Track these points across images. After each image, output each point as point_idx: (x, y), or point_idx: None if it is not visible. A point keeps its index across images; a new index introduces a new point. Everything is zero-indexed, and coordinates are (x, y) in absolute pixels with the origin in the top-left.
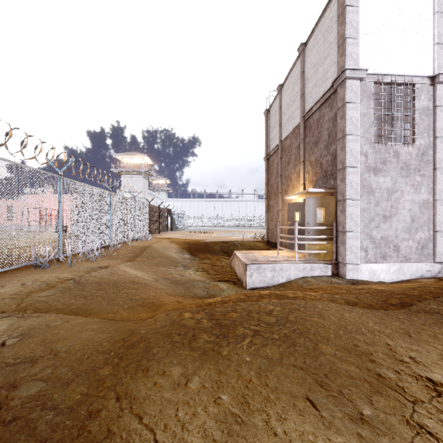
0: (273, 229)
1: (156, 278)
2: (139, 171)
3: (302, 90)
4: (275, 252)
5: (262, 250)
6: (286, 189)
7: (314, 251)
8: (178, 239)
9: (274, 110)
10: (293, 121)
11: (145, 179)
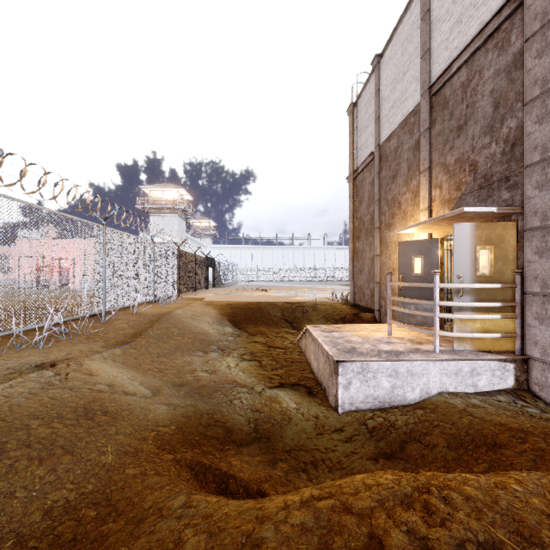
0: (362, 286)
1: (157, 385)
2: (173, 208)
3: (425, 43)
4: (380, 329)
5: (347, 319)
6: (388, 221)
7: (476, 334)
8: (218, 301)
9: (365, 100)
10: (403, 106)
11: (182, 219)
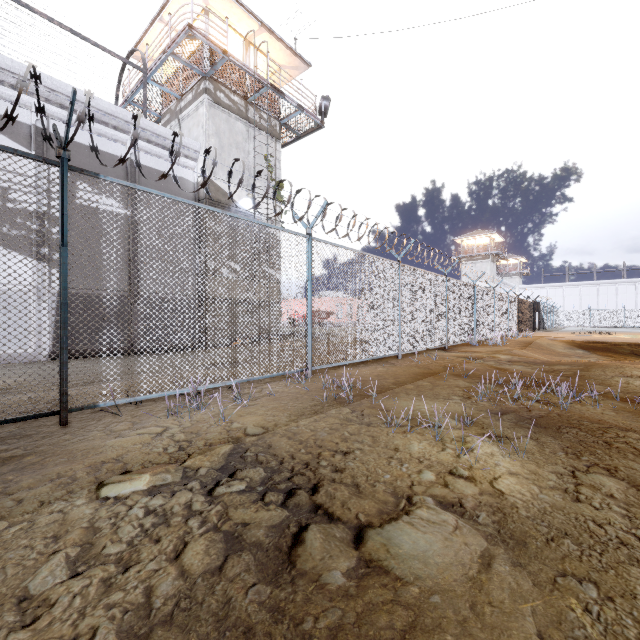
0: None
1: None
2: (485, 254)
3: None
4: None
5: None
6: None
7: None
8: (562, 338)
9: None
10: None
11: (493, 263)
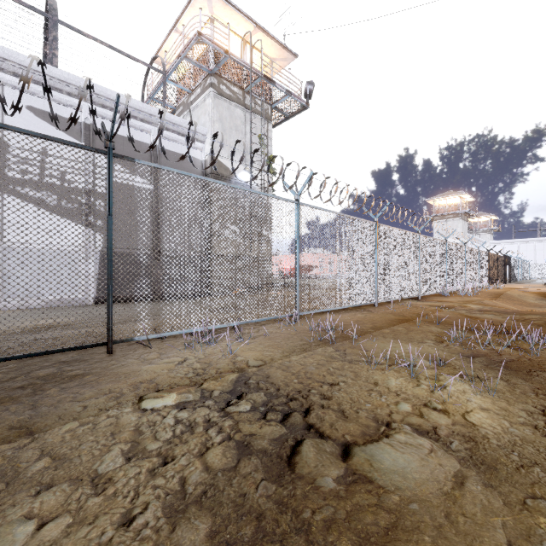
0: None
1: None
2: (456, 213)
3: None
4: None
5: None
6: None
7: None
8: (533, 290)
9: None
10: None
11: (464, 221)
